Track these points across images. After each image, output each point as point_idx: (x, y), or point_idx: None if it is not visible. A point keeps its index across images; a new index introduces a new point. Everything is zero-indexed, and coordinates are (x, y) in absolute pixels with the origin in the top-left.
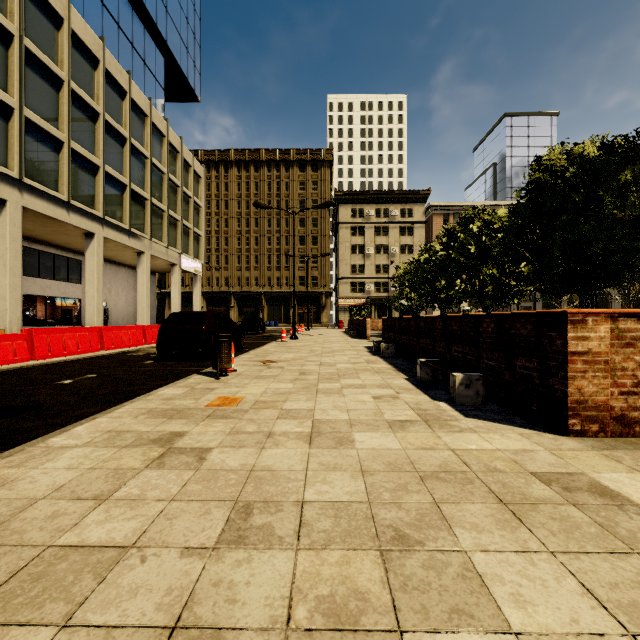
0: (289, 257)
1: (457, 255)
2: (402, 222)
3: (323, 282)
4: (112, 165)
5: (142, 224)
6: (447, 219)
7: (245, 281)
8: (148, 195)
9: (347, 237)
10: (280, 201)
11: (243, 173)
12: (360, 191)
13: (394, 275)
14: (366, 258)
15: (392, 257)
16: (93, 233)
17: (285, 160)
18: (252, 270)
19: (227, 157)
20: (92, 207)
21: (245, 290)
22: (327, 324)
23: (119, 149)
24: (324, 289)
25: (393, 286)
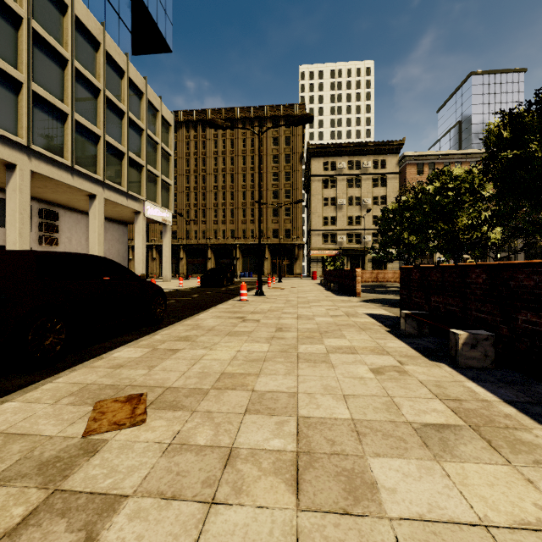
0: (263, 210)
1: (537, 156)
2: (375, 173)
3: (296, 234)
4: (46, 87)
5: (93, 163)
6: (421, 169)
7: (221, 234)
8: (100, 131)
9: (319, 190)
10: (254, 157)
11: (219, 131)
12: (332, 144)
13: (380, 218)
14: (338, 210)
15: (364, 208)
16: (14, 164)
17: (259, 117)
18: (228, 223)
19: (204, 117)
20: (12, 132)
21: (221, 242)
22: (300, 275)
23: (57, 71)
24: (297, 241)
25: (379, 231)
